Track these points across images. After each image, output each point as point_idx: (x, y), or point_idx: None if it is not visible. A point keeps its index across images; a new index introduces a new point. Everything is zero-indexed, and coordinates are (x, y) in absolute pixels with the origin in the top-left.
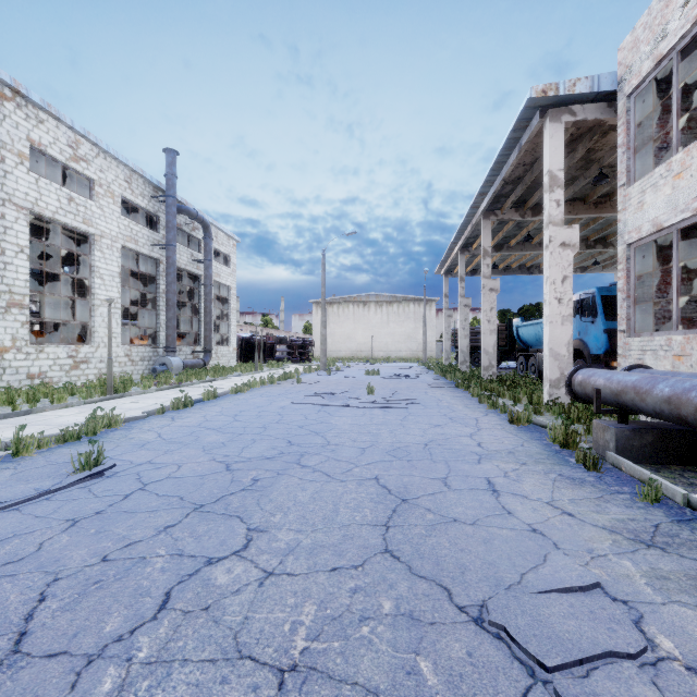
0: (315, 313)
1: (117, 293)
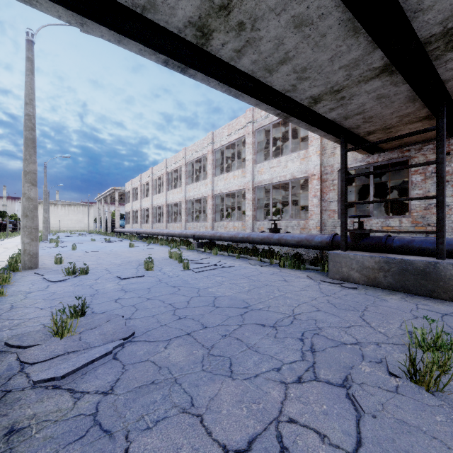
0: None
1: None
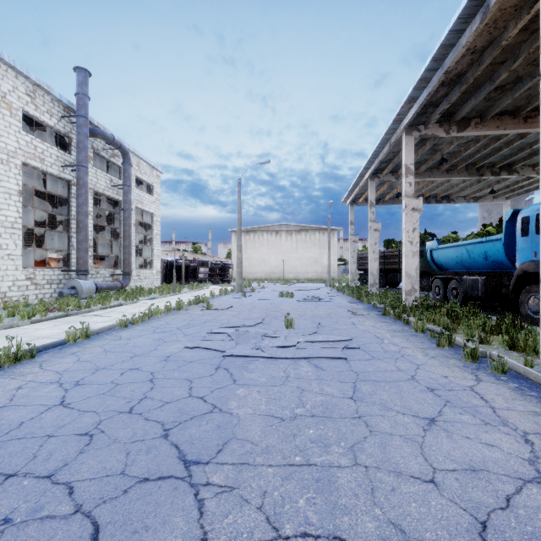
0: (234, 240)
1: (15, 212)
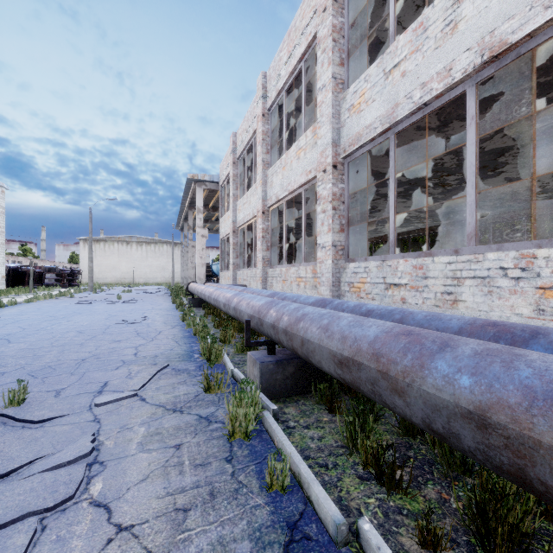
0: (83, 247)
1: None
